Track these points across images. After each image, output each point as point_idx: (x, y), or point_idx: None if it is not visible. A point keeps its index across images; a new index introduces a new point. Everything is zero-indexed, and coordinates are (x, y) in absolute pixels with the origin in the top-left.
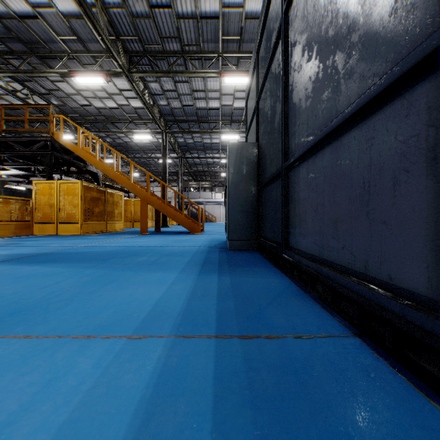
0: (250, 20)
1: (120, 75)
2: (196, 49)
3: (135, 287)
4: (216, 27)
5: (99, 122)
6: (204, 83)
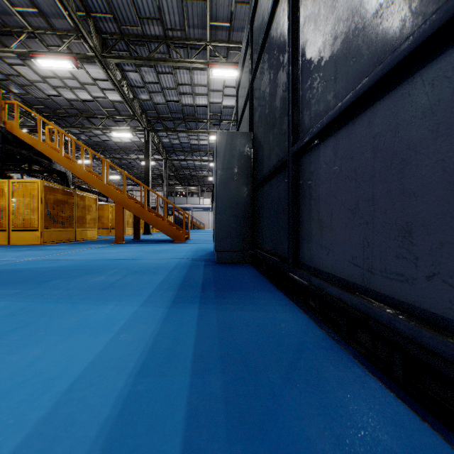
0: (241, 5)
1: (93, 62)
2: (180, 35)
3: (53, 339)
4: (203, 11)
5: (71, 116)
6: (190, 76)
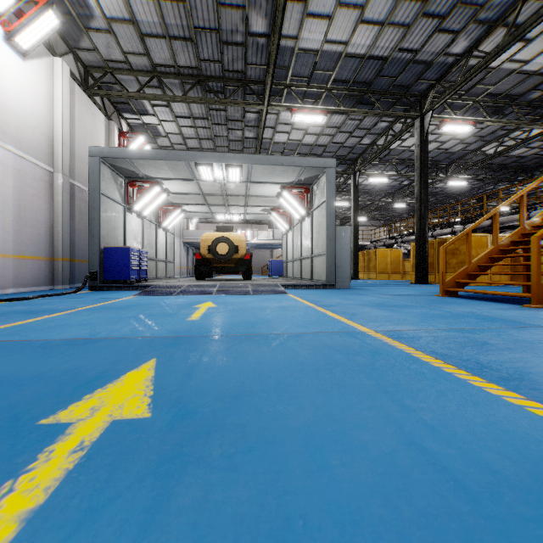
0: None
1: None
2: None
3: None
4: None
5: None
6: None
